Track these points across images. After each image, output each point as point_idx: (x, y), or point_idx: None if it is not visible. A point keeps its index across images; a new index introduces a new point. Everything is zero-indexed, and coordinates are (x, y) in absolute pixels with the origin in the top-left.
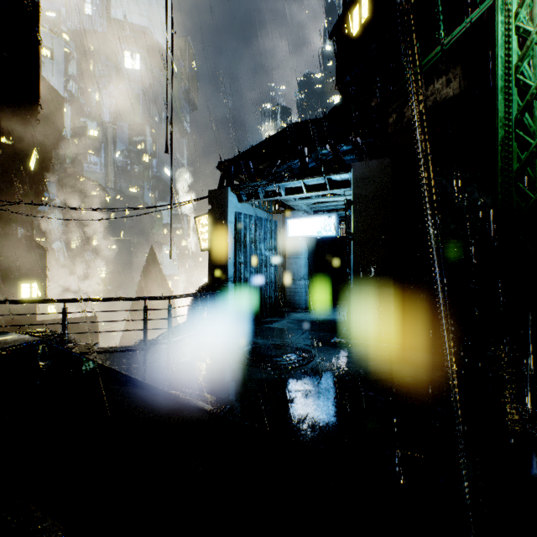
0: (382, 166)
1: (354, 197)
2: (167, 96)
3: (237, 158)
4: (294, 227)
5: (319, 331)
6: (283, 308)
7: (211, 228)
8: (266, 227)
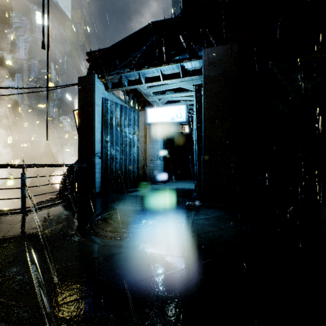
0: (228, 51)
1: (204, 78)
2: (43, 0)
3: (103, 49)
4: (153, 115)
5: (173, 196)
6: (144, 182)
7: (80, 110)
8: (130, 115)
